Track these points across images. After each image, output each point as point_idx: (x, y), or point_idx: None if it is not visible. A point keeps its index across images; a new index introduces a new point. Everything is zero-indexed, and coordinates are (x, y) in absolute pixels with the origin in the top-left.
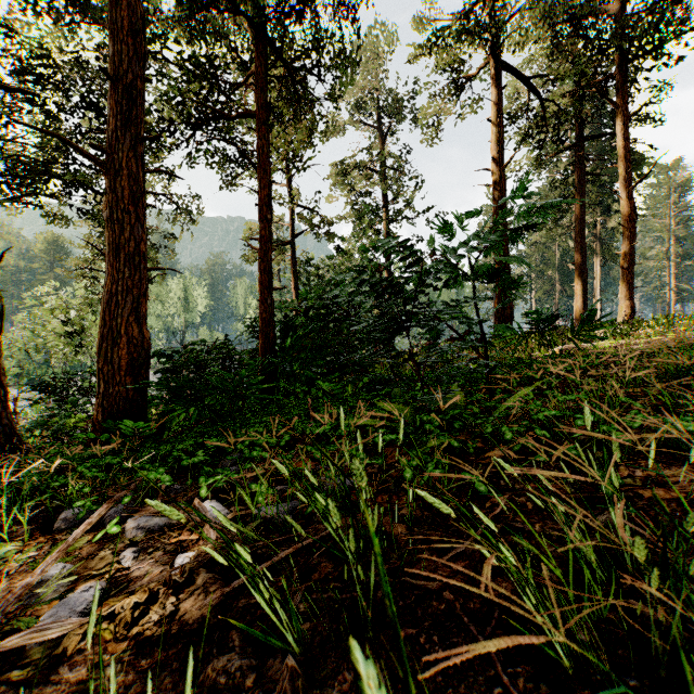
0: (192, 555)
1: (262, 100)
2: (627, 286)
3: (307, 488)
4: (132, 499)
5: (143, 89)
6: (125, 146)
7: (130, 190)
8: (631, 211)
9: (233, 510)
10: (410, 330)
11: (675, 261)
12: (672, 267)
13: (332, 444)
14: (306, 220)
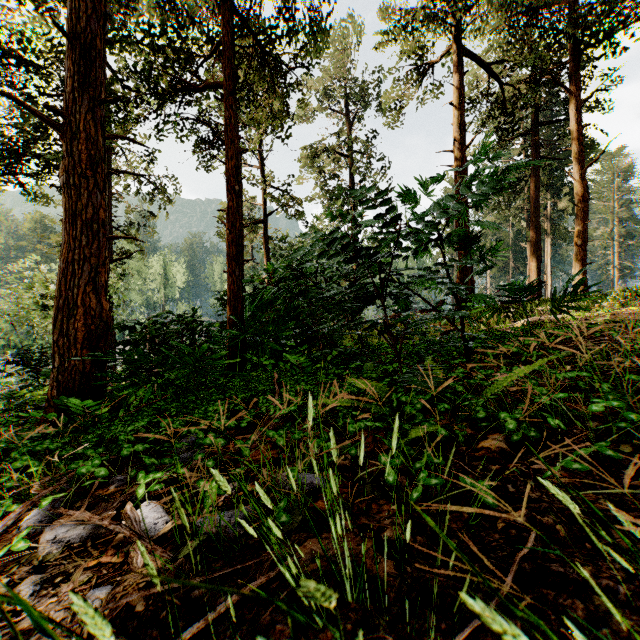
0: (104, 596)
1: (230, 70)
2: (580, 262)
3: (266, 487)
4: (61, 496)
5: (104, 51)
6: (82, 108)
7: (88, 154)
8: (584, 192)
9: (175, 515)
10: (385, 298)
11: (618, 241)
12: (616, 246)
13: (298, 424)
14: (277, 200)
